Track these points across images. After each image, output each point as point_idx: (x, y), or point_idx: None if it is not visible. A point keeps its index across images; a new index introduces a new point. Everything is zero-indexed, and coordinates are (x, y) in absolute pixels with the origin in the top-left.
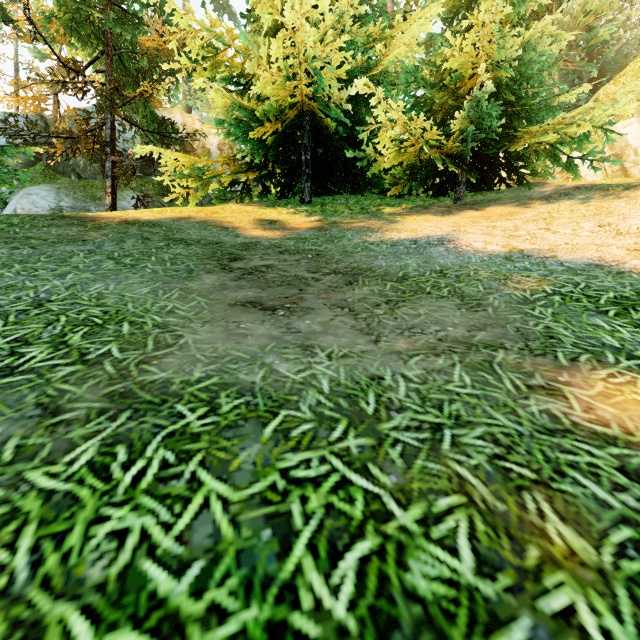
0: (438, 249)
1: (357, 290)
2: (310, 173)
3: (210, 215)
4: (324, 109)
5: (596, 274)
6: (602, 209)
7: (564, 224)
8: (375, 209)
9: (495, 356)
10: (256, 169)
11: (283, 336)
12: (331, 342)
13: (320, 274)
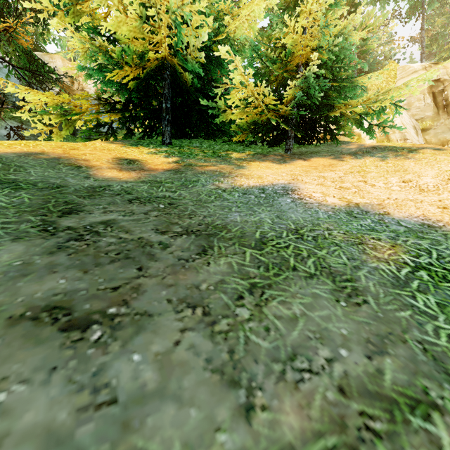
0: (285, 200)
1: (212, 265)
2: (170, 119)
3: (68, 151)
4: (181, 63)
5: (436, 238)
6: (399, 167)
7: (375, 178)
8: (224, 153)
9: (439, 440)
10: (120, 111)
11: (75, 428)
12: (170, 432)
13: (170, 235)
